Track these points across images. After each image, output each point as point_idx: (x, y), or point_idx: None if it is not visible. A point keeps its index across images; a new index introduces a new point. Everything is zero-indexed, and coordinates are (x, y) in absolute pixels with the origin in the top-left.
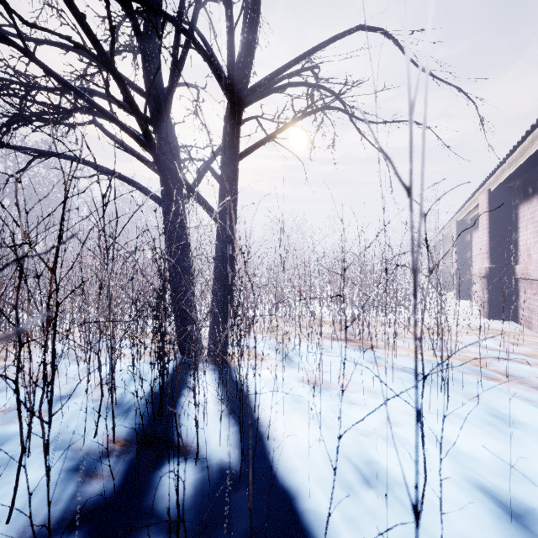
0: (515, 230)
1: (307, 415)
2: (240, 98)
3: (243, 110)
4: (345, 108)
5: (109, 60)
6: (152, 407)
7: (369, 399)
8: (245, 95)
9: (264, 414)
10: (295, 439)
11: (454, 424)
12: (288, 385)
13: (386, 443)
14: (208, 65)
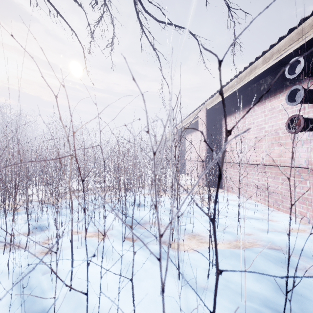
0: (220, 133)
1: None
2: None
3: None
4: None
5: None
6: None
7: None
8: None
9: None
10: None
11: None
12: None
13: None
14: None
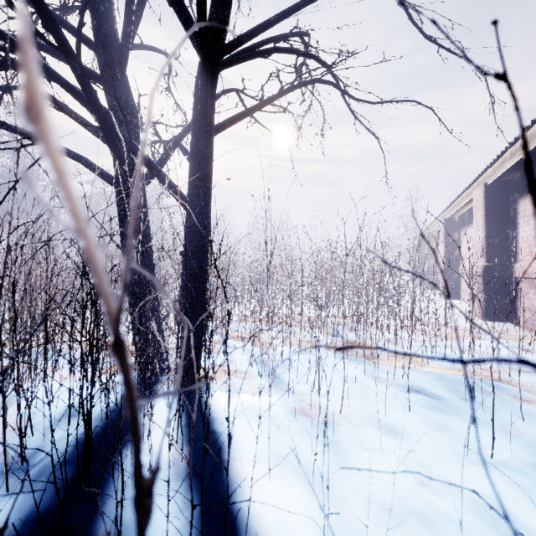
0: (514, 226)
1: (304, 479)
2: (215, 55)
3: (219, 71)
4: (338, 84)
5: None
6: (56, 490)
7: (384, 441)
8: (222, 52)
9: (241, 480)
10: (289, 532)
11: (513, 487)
12: (276, 420)
13: (428, 532)
14: (175, 11)
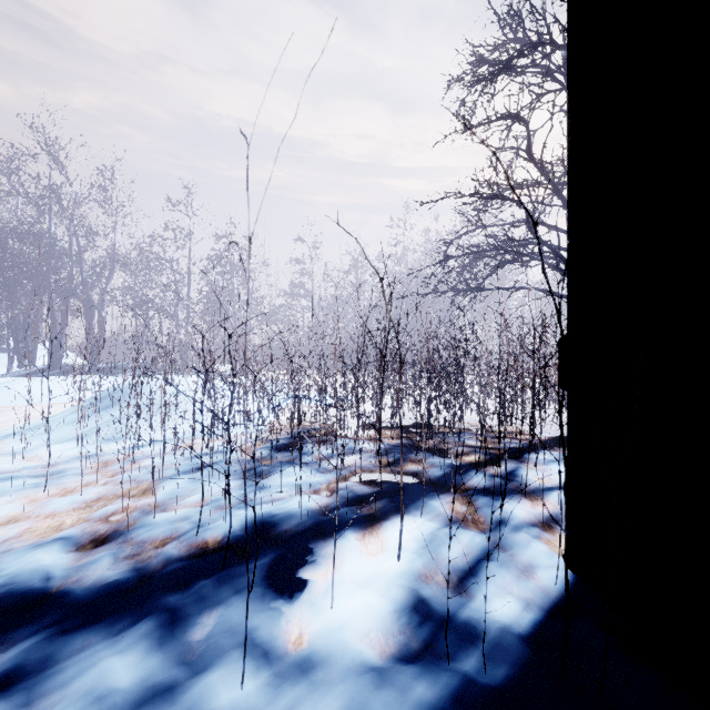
0: None
1: None
2: None
3: None
4: None
5: (557, 252)
6: None
7: None
8: None
9: None
10: None
11: None
12: None
13: None
14: None
